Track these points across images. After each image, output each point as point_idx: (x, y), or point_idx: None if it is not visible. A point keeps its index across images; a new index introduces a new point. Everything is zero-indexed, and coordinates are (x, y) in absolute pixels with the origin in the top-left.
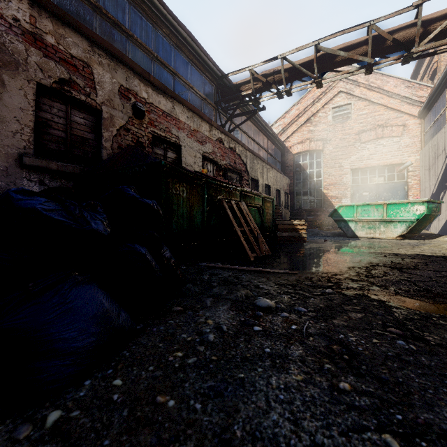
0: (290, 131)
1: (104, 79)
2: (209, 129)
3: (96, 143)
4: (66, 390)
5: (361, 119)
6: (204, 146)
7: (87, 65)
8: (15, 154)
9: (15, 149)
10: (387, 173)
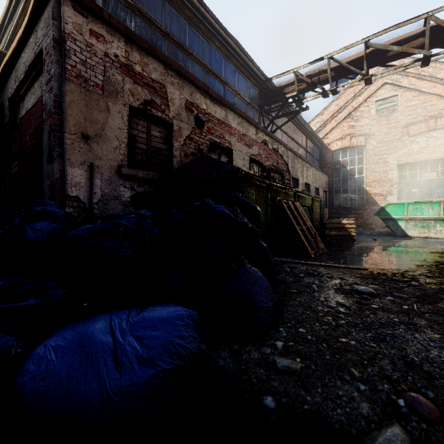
0: (328, 128)
1: (174, 97)
2: (256, 132)
3: (168, 152)
4: (270, 332)
5: (409, 110)
6: (251, 149)
7: (163, 86)
8: (115, 166)
9: (115, 161)
10: (440, 168)
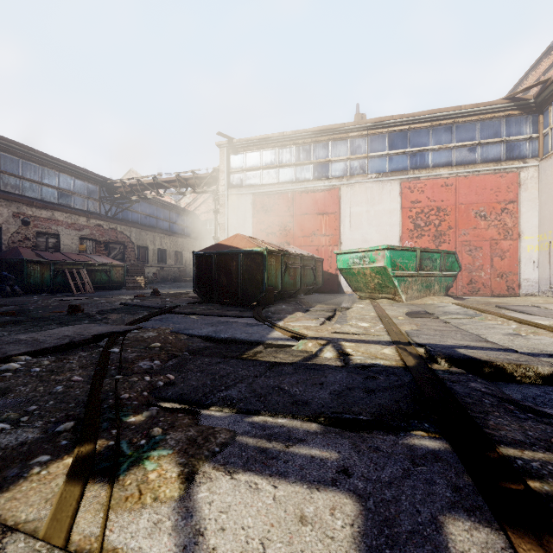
0: (199, 202)
1: (4, 212)
2: (87, 220)
3: None
4: None
5: None
6: (82, 231)
7: None
8: None
9: None
10: None
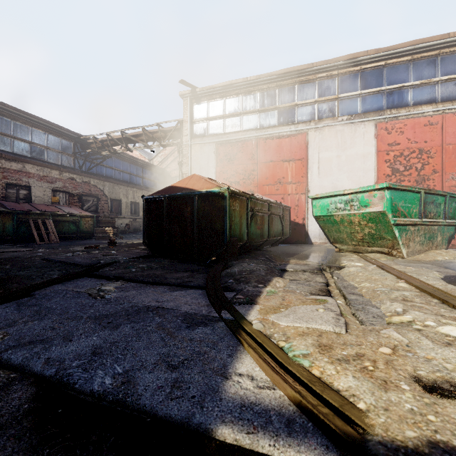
0: (169, 160)
1: None
2: (60, 173)
3: None
4: None
5: None
6: (54, 184)
7: None
8: None
9: None
10: None
